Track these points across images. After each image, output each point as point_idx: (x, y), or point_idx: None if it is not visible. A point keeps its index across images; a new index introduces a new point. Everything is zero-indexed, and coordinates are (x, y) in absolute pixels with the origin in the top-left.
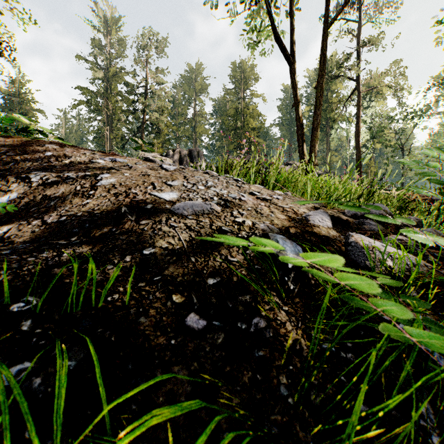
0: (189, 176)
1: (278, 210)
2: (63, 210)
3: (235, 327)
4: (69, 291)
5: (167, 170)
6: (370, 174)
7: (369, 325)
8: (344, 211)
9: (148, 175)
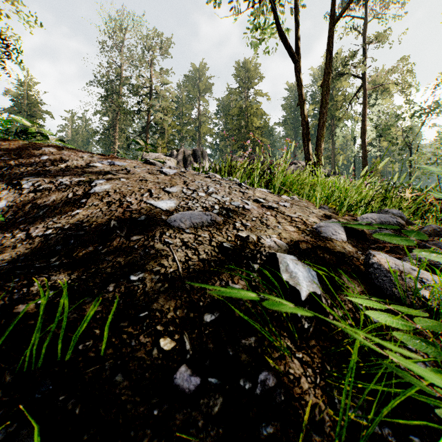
0: (189, 181)
1: (286, 220)
2: (51, 221)
3: (236, 387)
4: (32, 337)
5: (166, 174)
6: (377, 173)
7: (415, 397)
8: (357, 218)
9: (145, 180)
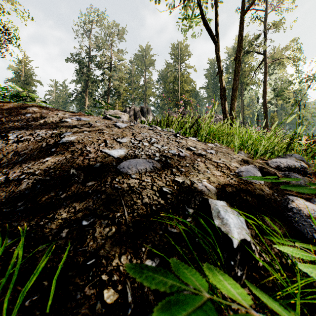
0: (136, 133)
1: (213, 166)
2: (26, 167)
3: None
4: None
5: (119, 127)
6: (274, 123)
7: None
8: (268, 162)
9: (102, 132)
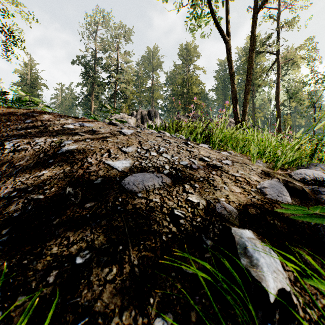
0: (143, 141)
1: (230, 180)
2: (19, 182)
3: None
4: None
5: (125, 134)
6: (287, 126)
7: None
8: (291, 173)
9: (106, 140)
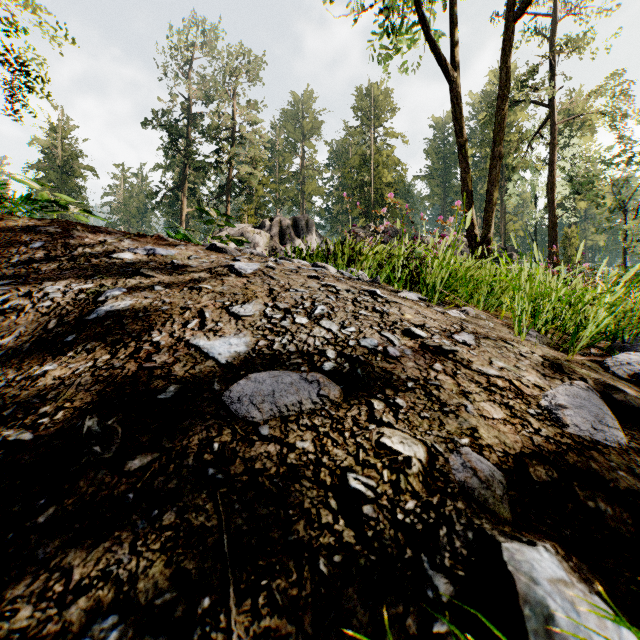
0: (279, 289)
1: (478, 386)
2: None
3: None
4: None
5: (240, 273)
6: (571, 249)
7: None
8: (605, 362)
9: (198, 289)
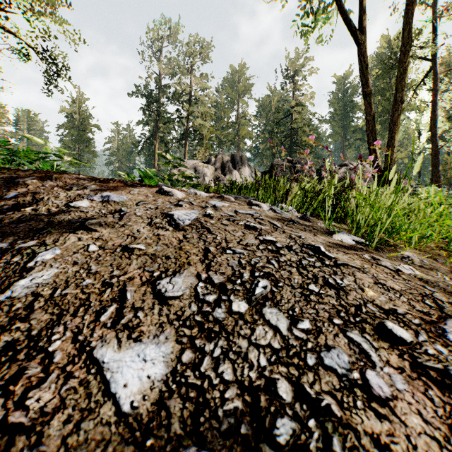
0: (215, 251)
1: None
2: None
3: None
4: None
5: (178, 225)
6: (449, 172)
7: None
8: None
9: (130, 250)
